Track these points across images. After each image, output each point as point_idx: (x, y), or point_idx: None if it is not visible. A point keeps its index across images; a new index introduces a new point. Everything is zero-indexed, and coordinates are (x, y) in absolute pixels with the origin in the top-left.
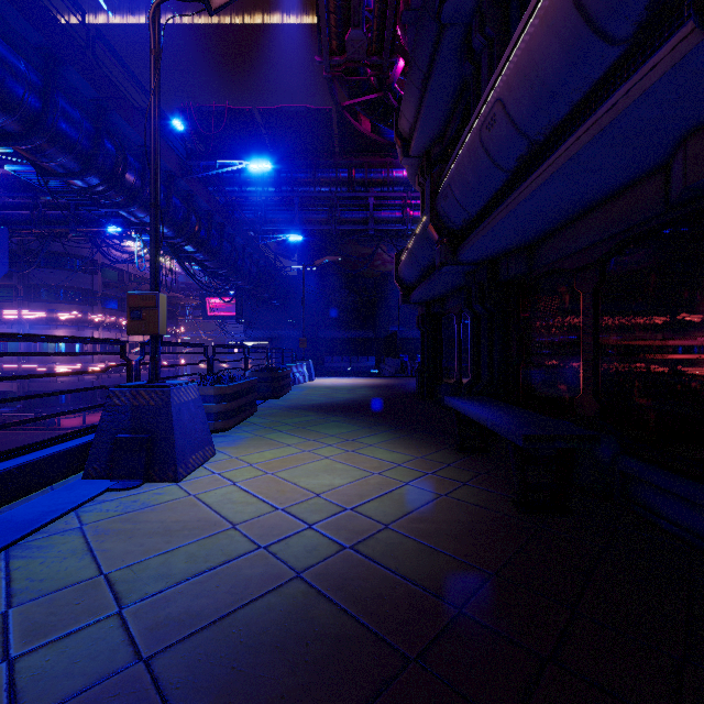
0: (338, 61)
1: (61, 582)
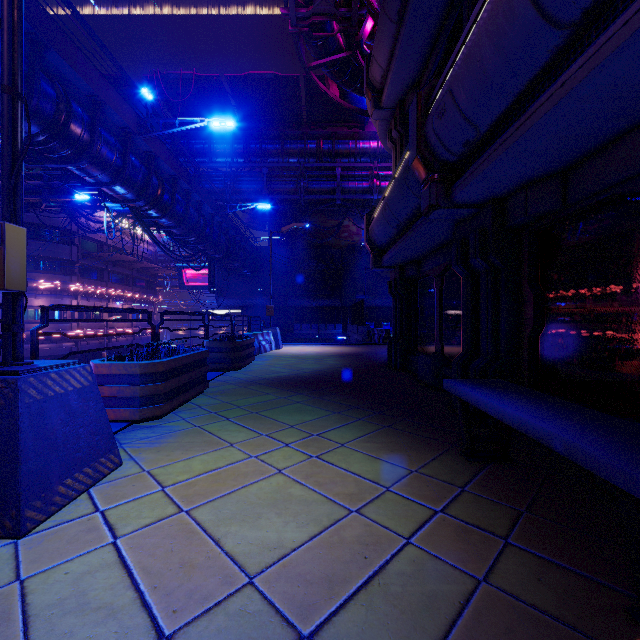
0: (304, 13)
1: None
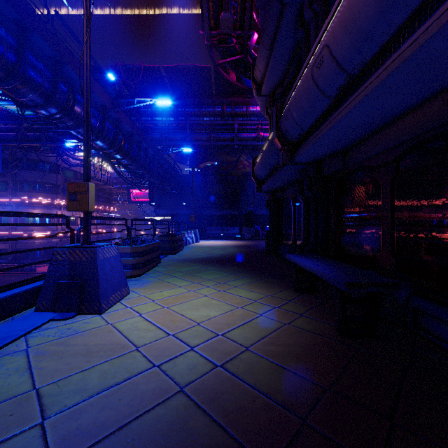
0: (214, 33)
1: (2, 396)
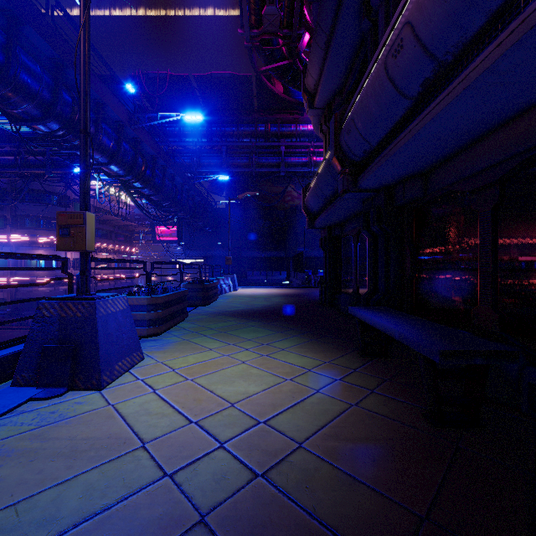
0: (256, 32)
1: None
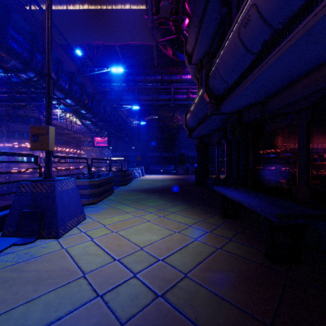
0: (156, 17)
1: None
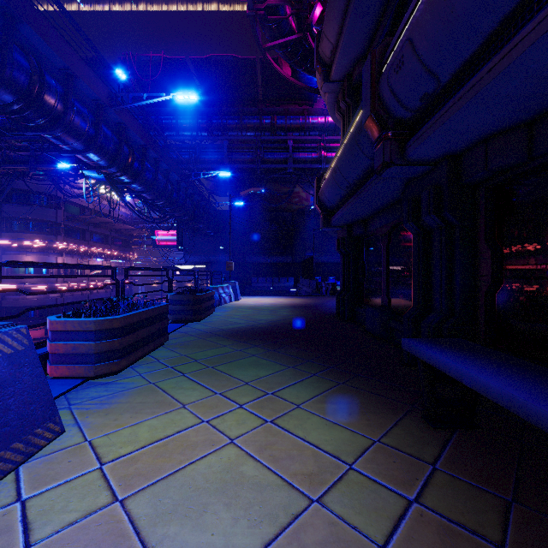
0: None
1: None
